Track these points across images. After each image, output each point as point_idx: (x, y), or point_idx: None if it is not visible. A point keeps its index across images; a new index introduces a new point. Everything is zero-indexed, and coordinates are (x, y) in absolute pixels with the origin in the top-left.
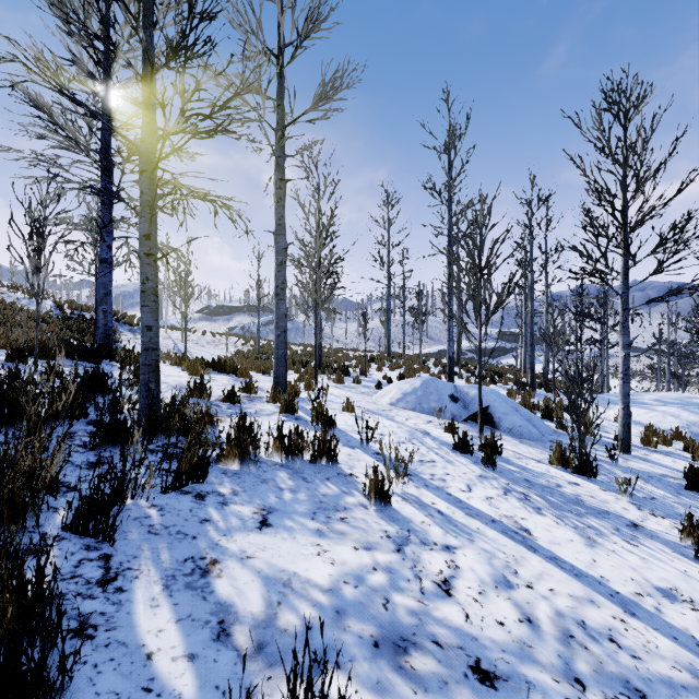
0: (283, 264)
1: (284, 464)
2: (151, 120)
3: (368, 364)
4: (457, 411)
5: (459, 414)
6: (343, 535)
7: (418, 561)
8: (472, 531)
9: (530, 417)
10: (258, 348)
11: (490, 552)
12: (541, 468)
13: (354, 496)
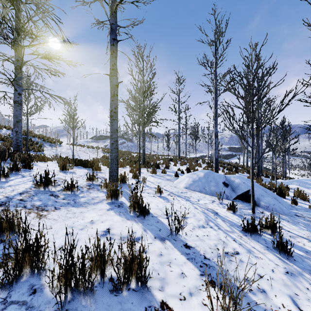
0: (115, 96)
1: (69, 307)
2: None
3: (169, 162)
4: (228, 192)
5: (230, 195)
6: None
7: None
8: None
9: (275, 197)
10: None
11: None
12: None
13: None
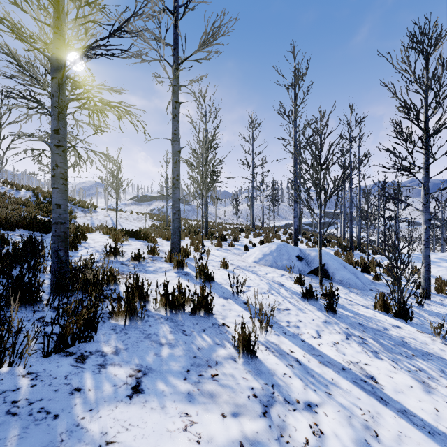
0: (177, 162)
1: (168, 317)
2: (60, 37)
3: (239, 233)
4: (302, 267)
5: (303, 269)
6: (212, 398)
7: (284, 428)
8: (327, 382)
9: (354, 272)
10: (166, 223)
11: (348, 408)
12: (369, 312)
13: (225, 347)
